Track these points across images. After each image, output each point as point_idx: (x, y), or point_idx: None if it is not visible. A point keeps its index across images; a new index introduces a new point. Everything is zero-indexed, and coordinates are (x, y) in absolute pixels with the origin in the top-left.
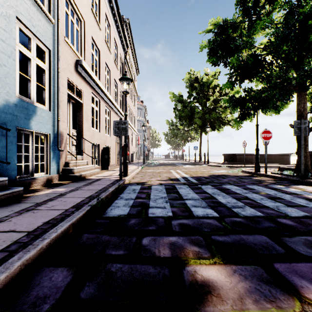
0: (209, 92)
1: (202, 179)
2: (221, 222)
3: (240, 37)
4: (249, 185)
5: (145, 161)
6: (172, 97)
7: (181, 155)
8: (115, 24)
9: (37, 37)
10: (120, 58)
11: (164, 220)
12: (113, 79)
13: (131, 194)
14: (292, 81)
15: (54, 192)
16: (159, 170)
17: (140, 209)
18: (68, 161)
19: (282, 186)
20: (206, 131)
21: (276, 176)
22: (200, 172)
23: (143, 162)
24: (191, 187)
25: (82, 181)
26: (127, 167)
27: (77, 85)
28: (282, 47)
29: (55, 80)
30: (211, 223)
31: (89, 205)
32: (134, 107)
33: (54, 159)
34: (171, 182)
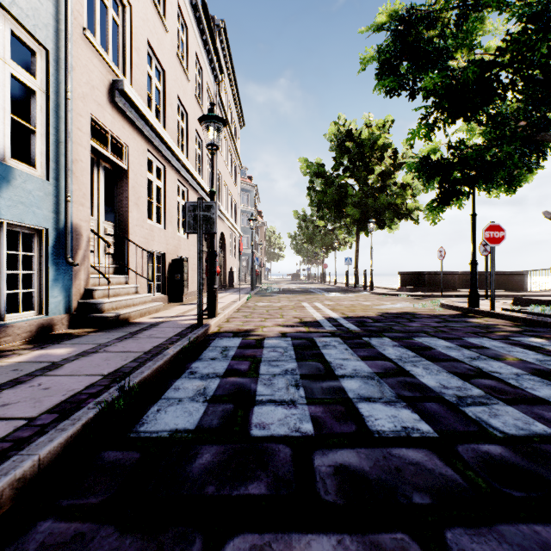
0: (374, 159)
1: (368, 323)
2: (450, 459)
3: (441, 39)
4: (470, 336)
5: (255, 285)
6: (304, 167)
7: (321, 274)
8: (198, 26)
9: (14, 17)
10: (208, 93)
11: (292, 453)
12: (193, 129)
13: (218, 362)
14: (547, 127)
15: (39, 360)
16: (281, 304)
17: (232, 411)
18: (91, 287)
19: (543, 340)
20: (369, 230)
21: (516, 316)
22: (361, 308)
23: (251, 286)
24: (348, 342)
25: (117, 329)
26: (215, 298)
27: (115, 132)
28: (542, 43)
29: (60, 116)
30: (424, 464)
31: (97, 403)
32: (235, 186)
33: (59, 283)
34: (305, 330)
